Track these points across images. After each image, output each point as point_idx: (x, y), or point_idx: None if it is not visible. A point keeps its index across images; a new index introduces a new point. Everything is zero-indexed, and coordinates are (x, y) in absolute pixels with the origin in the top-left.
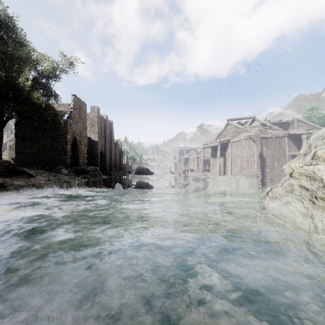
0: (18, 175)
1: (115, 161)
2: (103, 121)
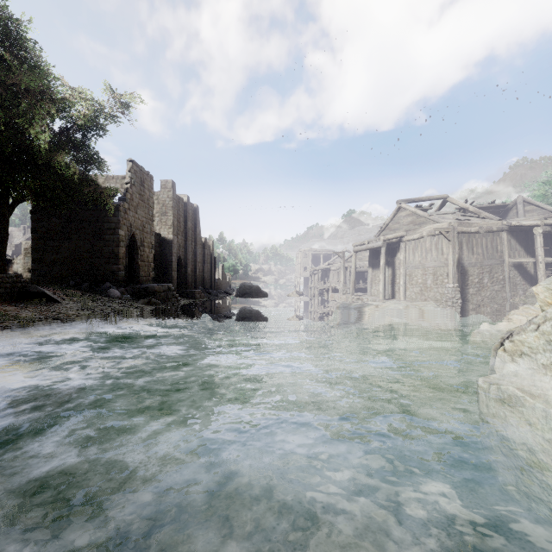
0: (31, 300)
1: (202, 274)
2: (183, 205)
